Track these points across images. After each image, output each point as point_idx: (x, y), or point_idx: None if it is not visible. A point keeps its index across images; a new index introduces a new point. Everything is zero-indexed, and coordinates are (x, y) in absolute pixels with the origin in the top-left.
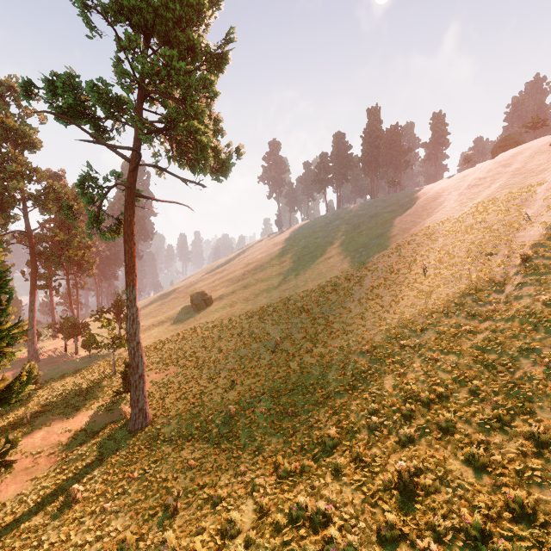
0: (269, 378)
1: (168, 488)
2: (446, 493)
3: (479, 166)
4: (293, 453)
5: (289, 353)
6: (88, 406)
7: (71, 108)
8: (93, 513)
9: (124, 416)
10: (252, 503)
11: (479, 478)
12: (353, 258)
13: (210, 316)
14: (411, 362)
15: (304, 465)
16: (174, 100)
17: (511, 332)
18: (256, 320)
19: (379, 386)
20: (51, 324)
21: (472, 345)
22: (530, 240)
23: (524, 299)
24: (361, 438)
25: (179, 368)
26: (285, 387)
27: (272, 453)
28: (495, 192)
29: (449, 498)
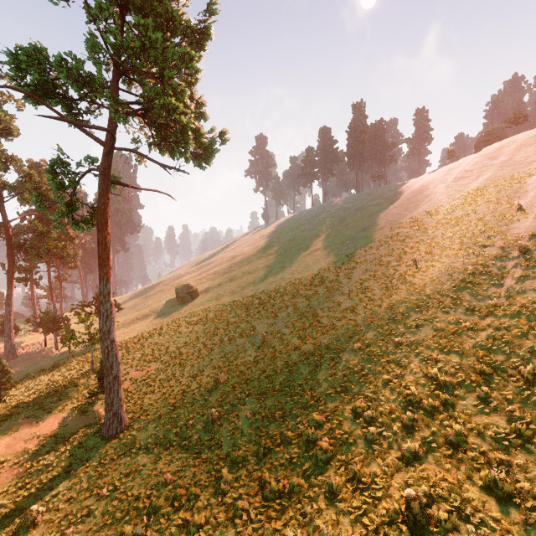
0: (255, 377)
1: (139, 510)
2: (467, 532)
3: (464, 160)
4: (280, 467)
5: (276, 349)
6: (61, 408)
7: (38, 86)
8: None
9: (98, 419)
10: (234, 533)
11: (505, 512)
12: (340, 251)
13: (195, 309)
14: (409, 361)
15: (293, 484)
16: (150, 76)
17: (519, 330)
18: (242, 314)
19: (374, 389)
20: (29, 318)
21: (475, 344)
22: (527, 231)
23: (529, 293)
24: (357, 452)
25: (161, 365)
26: (272, 388)
27: (257, 465)
28: (483, 184)
29: None
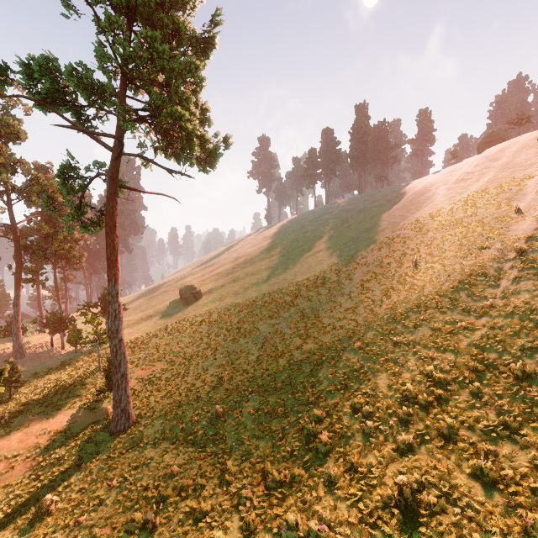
0: (258, 375)
1: (148, 499)
2: (453, 514)
3: (466, 161)
4: (282, 459)
5: (278, 349)
6: (70, 405)
7: (49, 94)
8: (66, 527)
9: (106, 416)
10: (238, 519)
11: (489, 496)
12: (342, 252)
13: (199, 310)
14: (406, 360)
15: (294, 474)
16: (157, 85)
17: (512, 330)
18: (246, 314)
19: (372, 386)
20: (36, 318)
21: (469, 343)
22: (524, 234)
23: (523, 294)
24: (355, 444)
25: (166, 364)
26: (274, 386)
27: (260, 458)
28: (484, 186)
29: (458, 520)
